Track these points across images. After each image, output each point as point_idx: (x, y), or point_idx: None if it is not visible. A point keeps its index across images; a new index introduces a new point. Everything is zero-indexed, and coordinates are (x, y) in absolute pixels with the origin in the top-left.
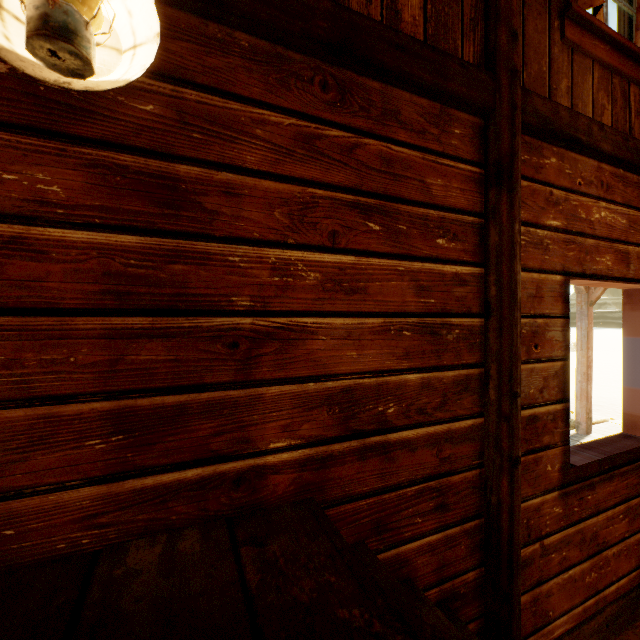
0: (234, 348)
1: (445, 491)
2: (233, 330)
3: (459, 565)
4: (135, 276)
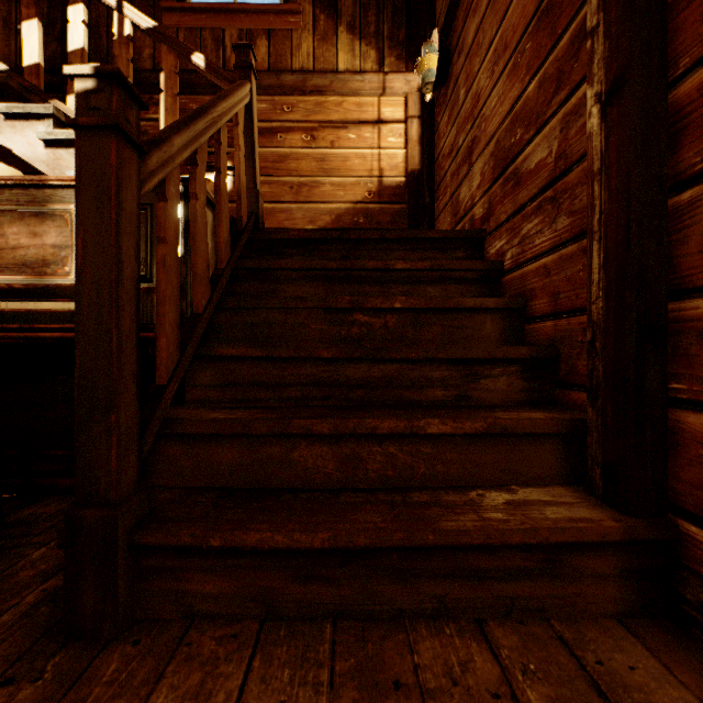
0: (467, 154)
1: (560, 199)
2: (467, 145)
3: (576, 300)
4: (453, 145)
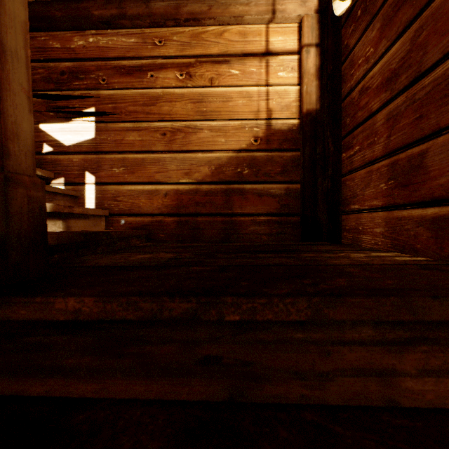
0: None
1: None
2: None
3: None
4: (398, 69)
